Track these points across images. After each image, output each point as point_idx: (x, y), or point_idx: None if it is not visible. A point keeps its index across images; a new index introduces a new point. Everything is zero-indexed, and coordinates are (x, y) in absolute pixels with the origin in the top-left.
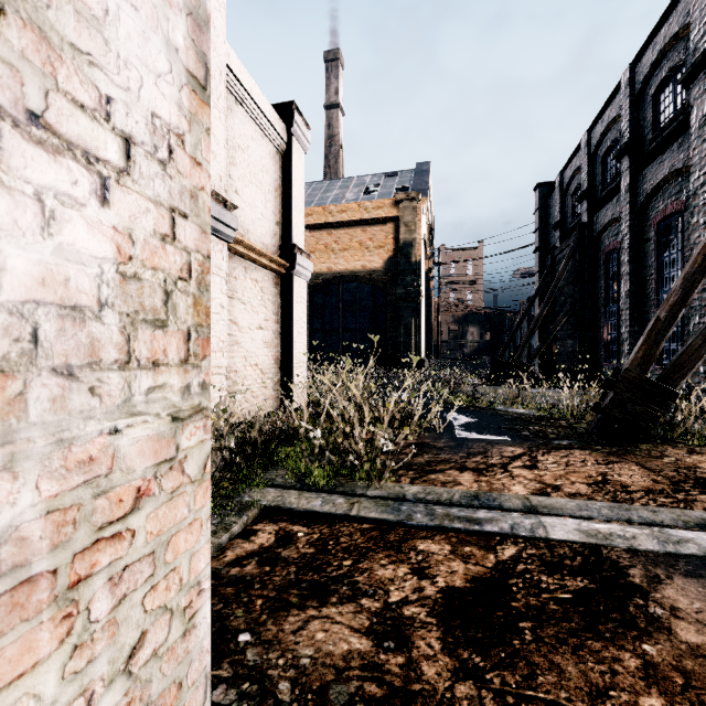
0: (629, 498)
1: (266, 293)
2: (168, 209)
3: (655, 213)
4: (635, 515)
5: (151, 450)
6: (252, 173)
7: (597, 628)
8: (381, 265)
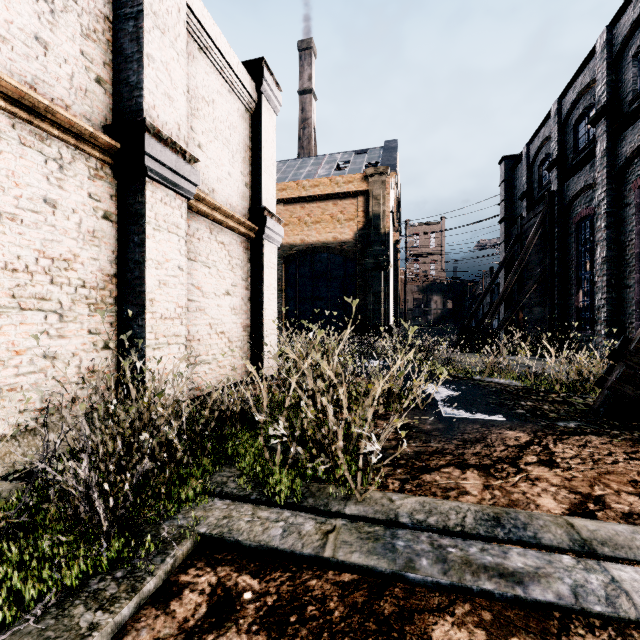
0: None
1: (234, 258)
2: None
3: (636, 176)
4: None
5: None
6: (217, 129)
7: None
8: (351, 236)
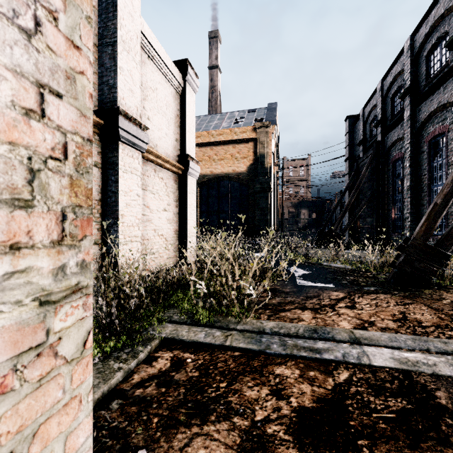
0: (424, 331)
1: (169, 187)
2: (33, 82)
3: (428, 134)
4: (432, 346)
5: (7, 342)
6: (159, 106)
7: (420, 446)
8: (245, 169)
